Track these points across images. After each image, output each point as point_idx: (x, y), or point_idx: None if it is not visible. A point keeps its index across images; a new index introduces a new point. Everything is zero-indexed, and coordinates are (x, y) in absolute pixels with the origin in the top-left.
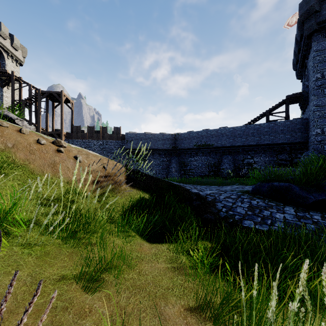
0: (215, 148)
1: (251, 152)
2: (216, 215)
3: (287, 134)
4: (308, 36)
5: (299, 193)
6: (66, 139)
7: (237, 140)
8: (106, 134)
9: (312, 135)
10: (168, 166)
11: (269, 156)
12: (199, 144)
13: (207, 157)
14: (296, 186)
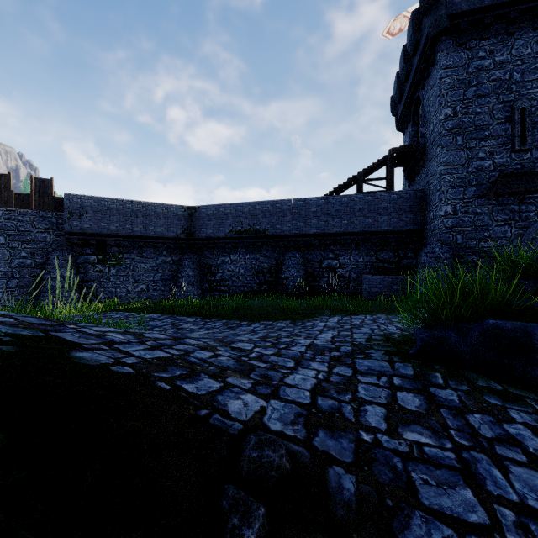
0: (271, 239)
1: (334, 246)
2: None
3: (392, 215)
4: (432, 41)
5: None
6: None
7: (310, 224)
8: (8, 192)
9: (438, 216)
10: (175, 274)
11: (364, 255)
12: (241, 230)
13: (256, 255)
14: None
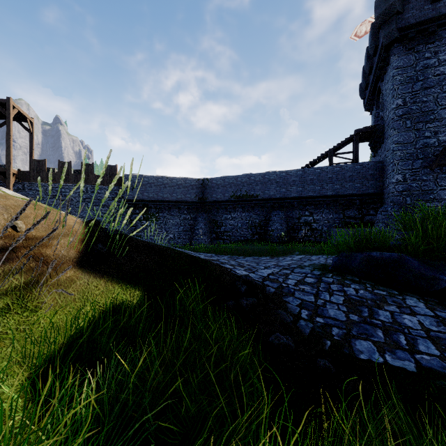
0: (260, 201)
1: (310, 206)
2: (294, 330)
3: (356, 182)
4: (386, 48)
5: (420, 271)
6: (19, 182)
7: (291, 190)
8: (92, 175)
9: (391, 183)
10: (192, 227)
11: (333, 212)
12: (239, 195)
13: (250, 213)
14: (413, 259)
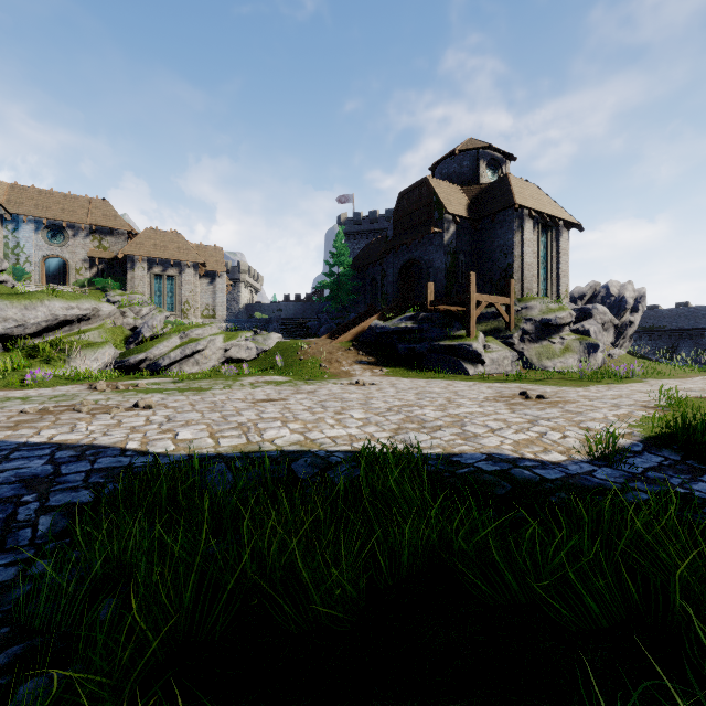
0: (668, 331)
1: None
2: None
3: None
4: None
5: None
6: None
7: (700, 322)
8: None
9: None
10: None
11: None
12: (645, 327)
13: (656, 341)
14: None
